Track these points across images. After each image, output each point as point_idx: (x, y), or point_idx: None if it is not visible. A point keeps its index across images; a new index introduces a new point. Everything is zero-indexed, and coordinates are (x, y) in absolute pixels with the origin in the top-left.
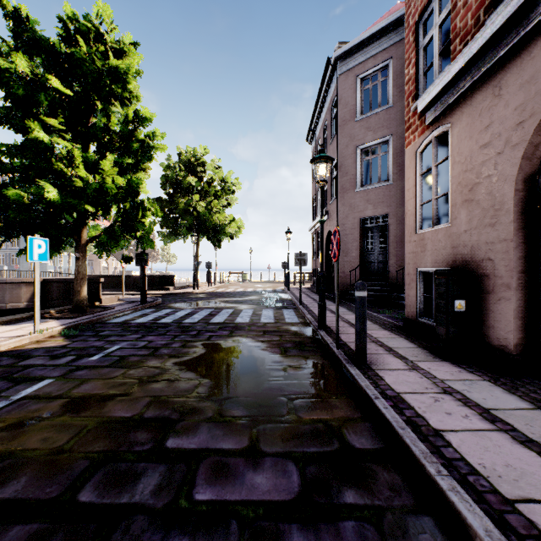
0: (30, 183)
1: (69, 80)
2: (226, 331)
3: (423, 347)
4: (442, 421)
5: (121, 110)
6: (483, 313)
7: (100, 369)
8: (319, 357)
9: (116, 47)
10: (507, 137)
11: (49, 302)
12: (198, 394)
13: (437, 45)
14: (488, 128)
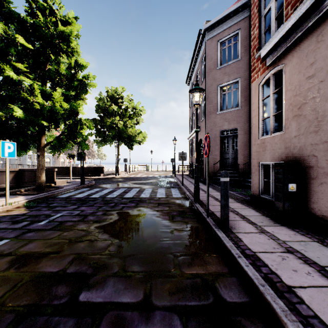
0: (6, 106)
1: (32, 40)
2: (134, 203)
3: (266, 215)
4: (291, 278)
5: (67, 60)
6: (308, 192)
7: (43, 232)
8: (196, 222)
9: (63, 19)
10: (327, 69)
11: (23, 183)
12: (109, 252)
13: (274, 12)
14: (312, 65)
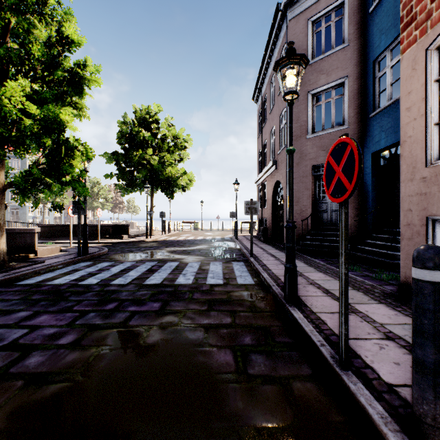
0: None
1: None
2: (158, 303)
3: None
4: None
5: (43, 32)
6: None
7: None
8: (310, 383)
9: None
10: None
11: None
12: None
13: None
14: None
